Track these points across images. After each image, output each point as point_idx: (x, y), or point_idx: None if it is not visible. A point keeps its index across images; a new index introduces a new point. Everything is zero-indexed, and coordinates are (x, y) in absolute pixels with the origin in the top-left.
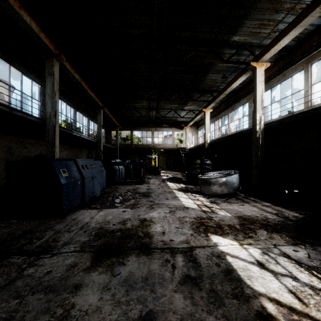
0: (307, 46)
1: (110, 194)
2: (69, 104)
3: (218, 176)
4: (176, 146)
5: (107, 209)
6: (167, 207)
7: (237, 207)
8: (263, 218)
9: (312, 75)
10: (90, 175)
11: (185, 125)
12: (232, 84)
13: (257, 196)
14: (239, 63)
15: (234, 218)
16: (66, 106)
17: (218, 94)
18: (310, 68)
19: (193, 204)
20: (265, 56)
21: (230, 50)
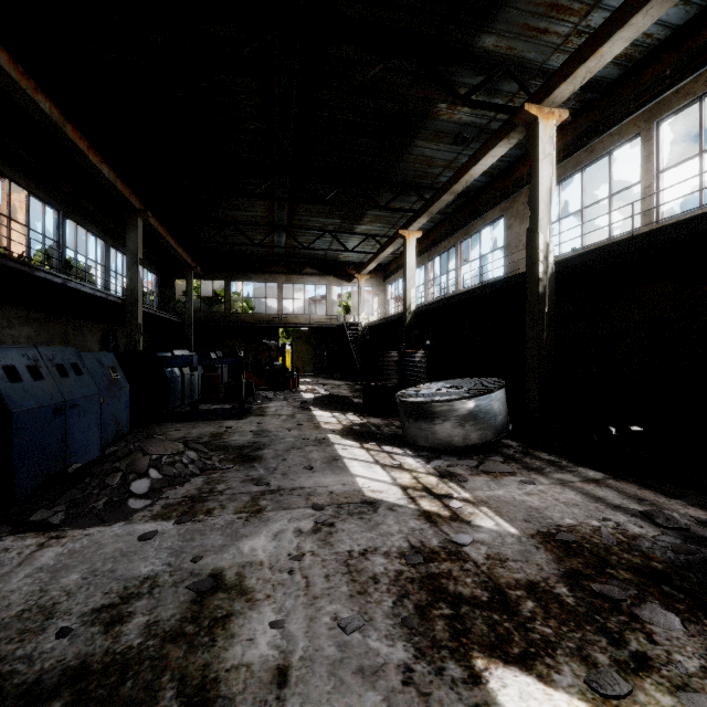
0: (648, 80)
1: (119, 462)
2: (39, 194)
3: (456, 397)
4: (337, 319)
5: (85, 529)
6: (307, 507)
7: (520, 491)
8: (619, 540)
9: (660, 150)
10: (45, 402)
11: (357, 271)
12: (475, 164)
13: (552, 448)
14: (494, 109)
15: (534, 547)
16: (28, 200)
17: (439, 193)
18: (655, 132)
19: (391, 486)
20: (561, 88)
21: (473, 77)
